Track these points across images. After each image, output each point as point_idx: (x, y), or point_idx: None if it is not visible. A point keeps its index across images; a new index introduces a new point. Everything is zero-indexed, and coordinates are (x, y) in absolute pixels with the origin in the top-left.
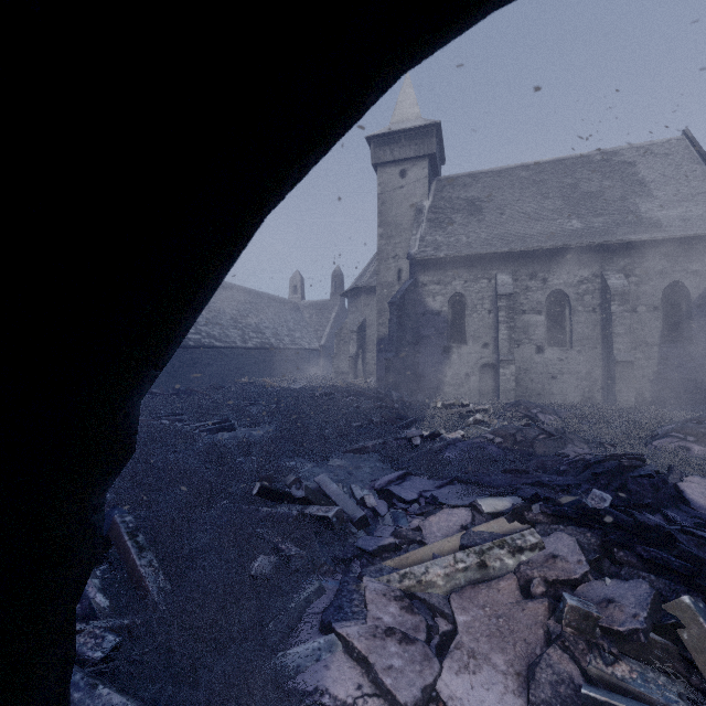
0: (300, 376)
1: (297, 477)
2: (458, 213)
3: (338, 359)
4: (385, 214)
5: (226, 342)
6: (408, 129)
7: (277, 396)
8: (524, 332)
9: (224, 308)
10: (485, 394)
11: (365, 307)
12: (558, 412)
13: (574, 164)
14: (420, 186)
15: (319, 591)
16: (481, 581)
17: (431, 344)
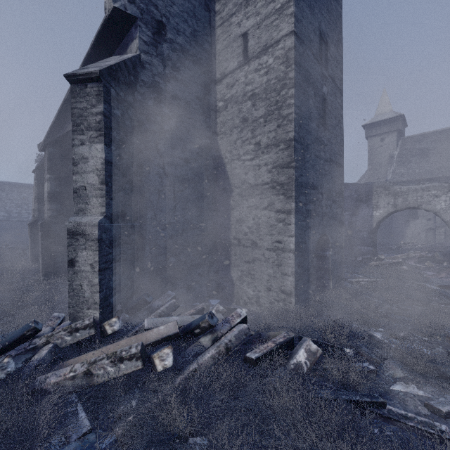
0: None
1: None
2: (414, 157)
3: None
4: (372, 159)
5: None
6: (385, 119)
7: None
8: None
9: None
10: (429, 242)
11: None
12: None
13: None
14: (392, 145)
15: None
16: (407, 257)
17: (398, 219)
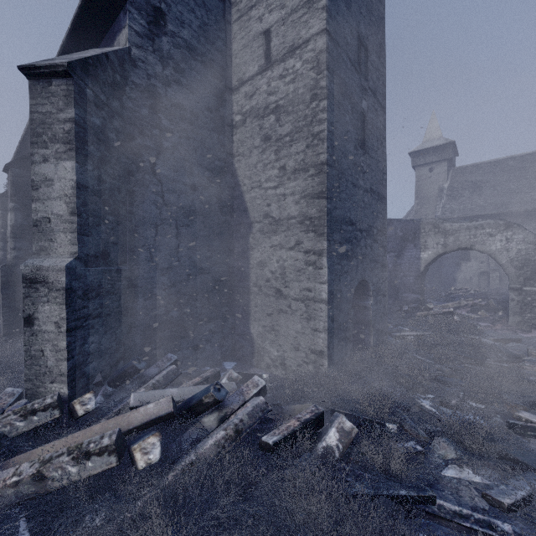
0: None
1: None
2: (466, 190)
3: None
4: (420, 192)
5: None
6: (434, 146)
7: None
8: None
9: None
10: (482, 287)
11: None
12: None
13: None
14: (442, 176)
15: None
16: (459, 306)
17: (449, 262)
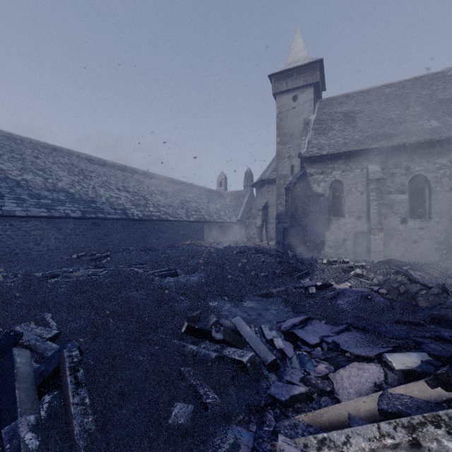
0: (224, 240)
1: (217, 319)
2: (336, 123)
3: (249, 228)
4: (282, 127)
5: (176, 217)
6: (299, 66)
7: (208, 253)
8: (390, 208)
9: (175, 196)
10: (359, 254)
11: (267, 193)
12: (424, 269)
13: (430, 80)
14: (307, 106)
15: (234, 448)
16: None
17: (316, 217)
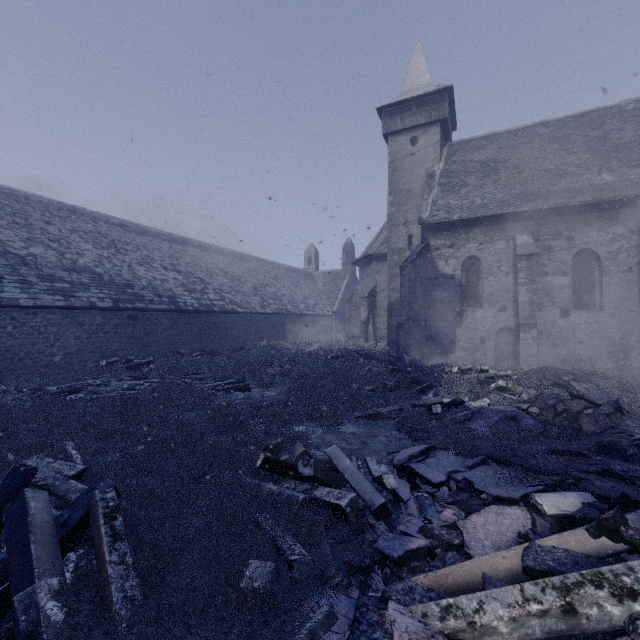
0: (314, 340)
1: (305, 449)
2: (471, 175)
3: (349, 323)
4: (396, 182)
5: (247, 308)
6: (419, 96)
7: (291, 358)
8: (546, 295)
9: (246, 277)
10: (502, 359)
11: (376, 274)
12: (593, 380)
13: (601, 116)
14: (431, 152)
15: (328, 619)
16: (568, 635)
17: (444, 308)
